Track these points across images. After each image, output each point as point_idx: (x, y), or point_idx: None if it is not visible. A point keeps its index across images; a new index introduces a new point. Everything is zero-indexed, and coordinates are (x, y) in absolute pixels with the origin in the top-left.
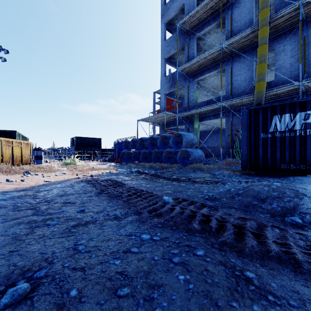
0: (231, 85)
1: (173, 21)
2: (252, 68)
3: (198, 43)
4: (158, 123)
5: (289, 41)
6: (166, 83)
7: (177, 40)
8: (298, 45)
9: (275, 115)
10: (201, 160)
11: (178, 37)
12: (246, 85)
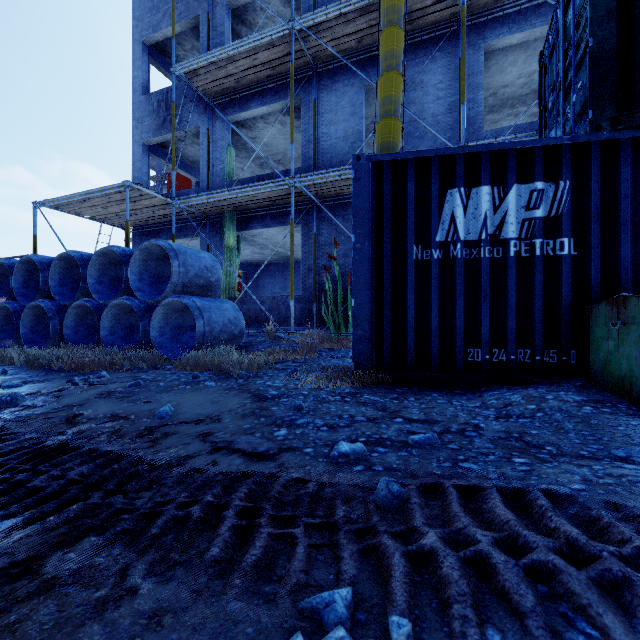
0: (315, 145)
1: None
2: (360, 111)
3: (237, 30)
4: (122, 224)
5: (433, 64)
6: (149, 115)
7: None
8: (448, 78)
9: (451, 189)
10: (234, 335)
11: None
12: (347, 151)
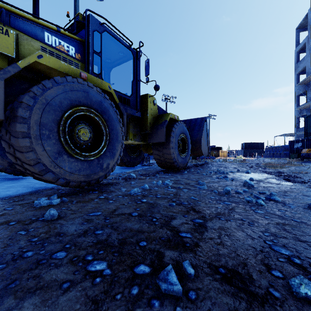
0: None
1: (304, 69)
2: None
3: None
4: (291, 136)
5: None
6: (297, 111)
7: (295, 94)
8: None
9: (295, 143)
10: None
11: (303, 85)
12: None
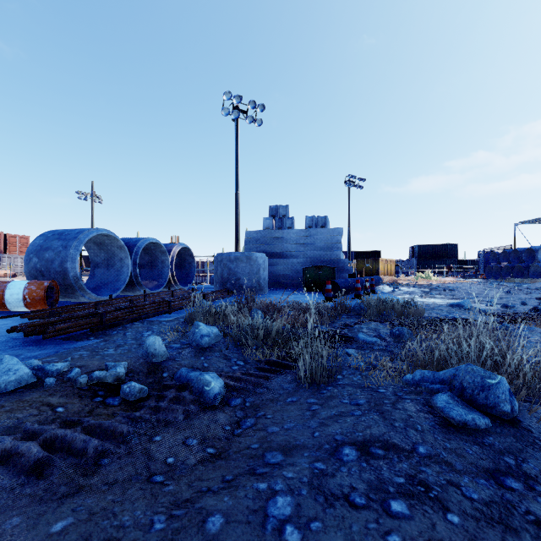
0: None
1: None
2: None
3: None
4: None
5: None
6: None
7: None
8: None
9: None
10: None
11: None
12: None
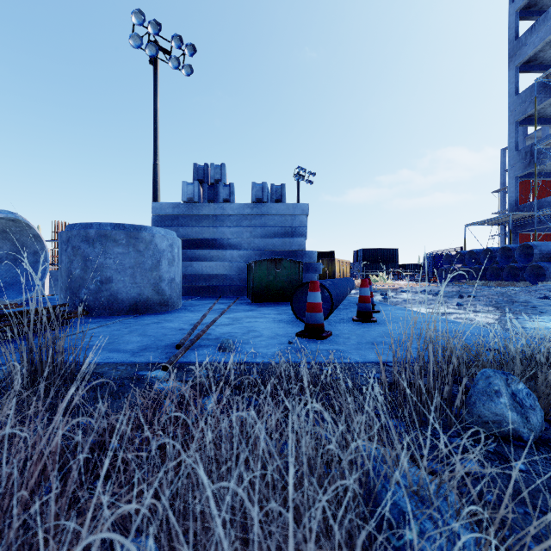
0: None
1: (533, 56)
2: None
3: None
4: (502, 224)
5: None
6: (519, 161)
7: (534, 104)
8: None
9: None
10: None
11: (542, 87)
12: None
